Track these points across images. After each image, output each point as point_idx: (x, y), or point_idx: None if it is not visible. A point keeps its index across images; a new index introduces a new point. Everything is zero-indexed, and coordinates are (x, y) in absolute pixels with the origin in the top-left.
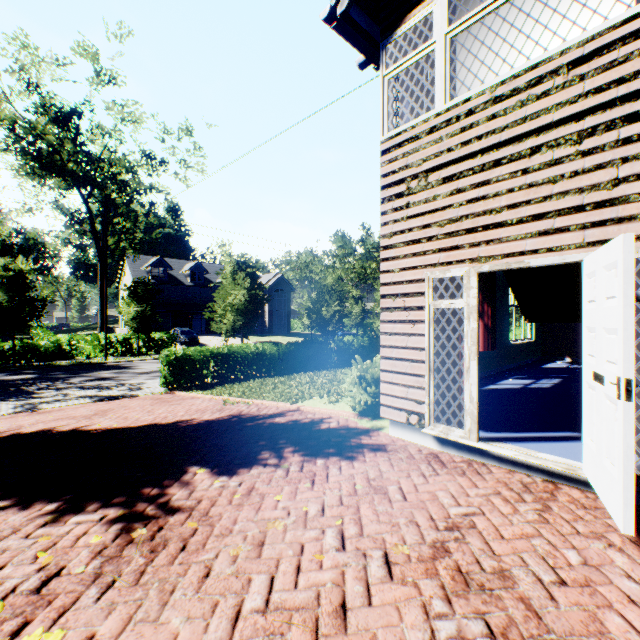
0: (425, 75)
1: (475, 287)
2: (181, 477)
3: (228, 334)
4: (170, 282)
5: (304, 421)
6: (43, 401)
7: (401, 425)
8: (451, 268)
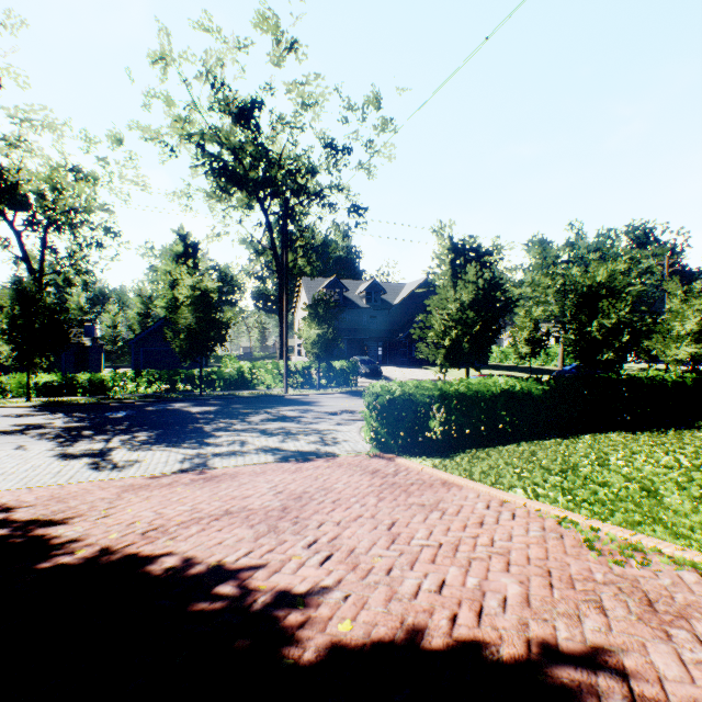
0: None
1: None
2: None
3: (446, 362)
4: (345, 305)
5: None
6: (216, 452)
7: None
8: None
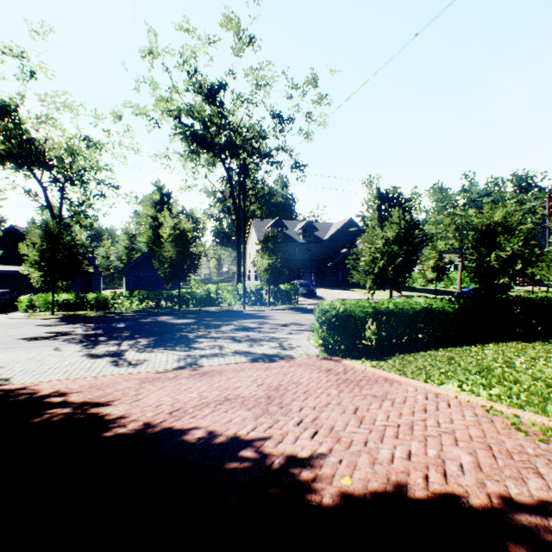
0: None
1: None
2: None
3: (373, 286)
4: (286, 240)
5: None
6: (202, 354)
7: None
8: None
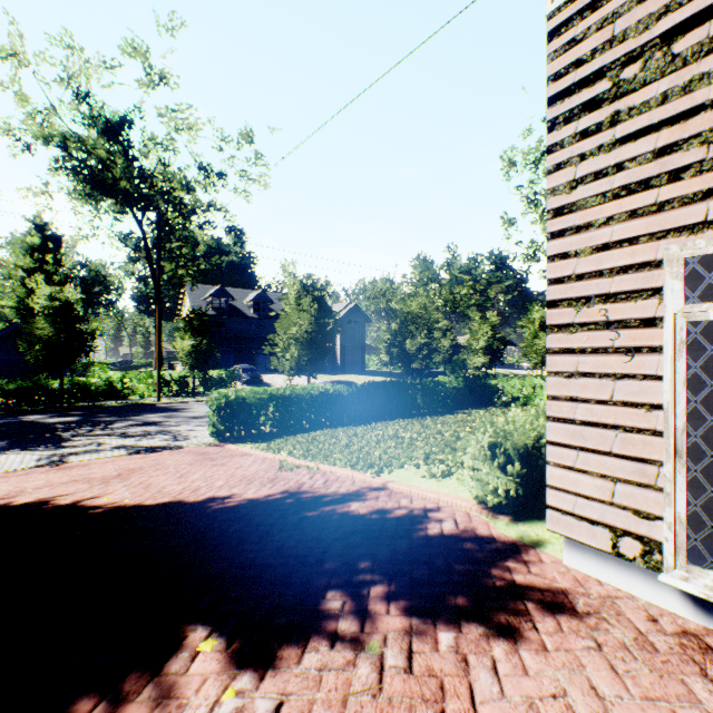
0: None
1: None
2: (164, 664)
3: (292, 372)
4: (232, 314)
5: (397, 514)
6: (72, 452)
7: (593, 551)
8: None
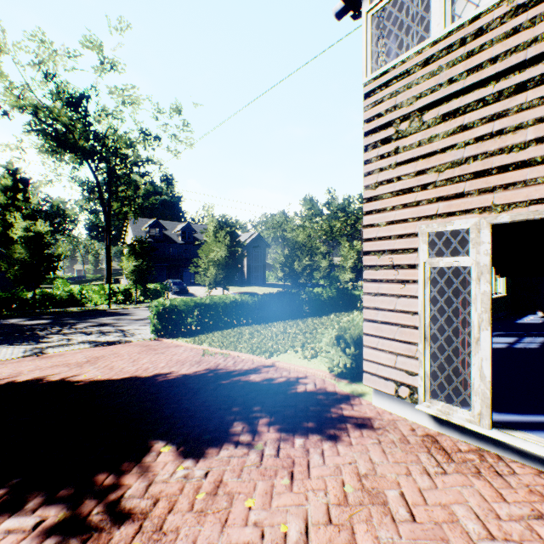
0: (415, 5)
1: (488, 242)
2: (142, 458)
3: (211, 286)
4: (164, 240)
5: (279, 381)
6: (49, 345)
7: (387, 396)
8: (453, 220)
